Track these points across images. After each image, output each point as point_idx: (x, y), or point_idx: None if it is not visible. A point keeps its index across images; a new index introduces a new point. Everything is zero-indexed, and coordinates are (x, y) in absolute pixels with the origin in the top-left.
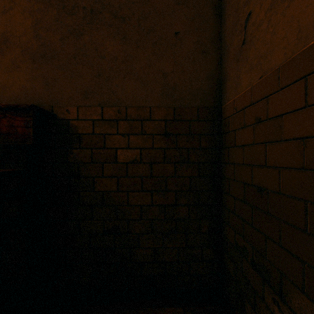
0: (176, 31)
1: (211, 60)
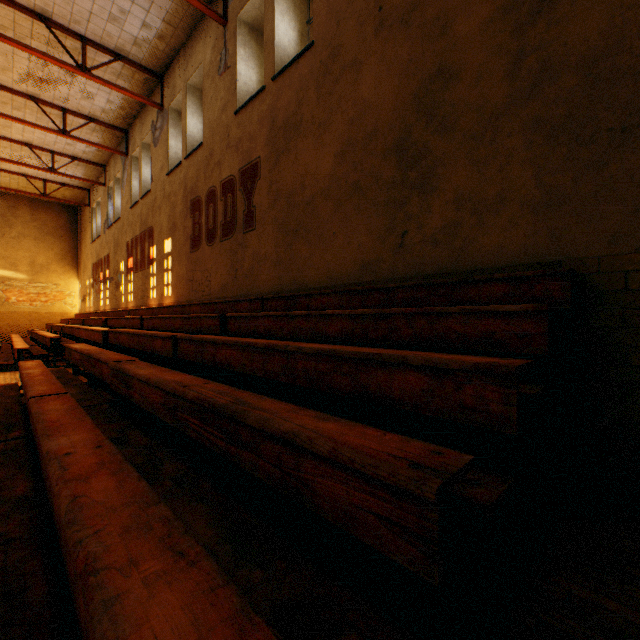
0: None
1: None
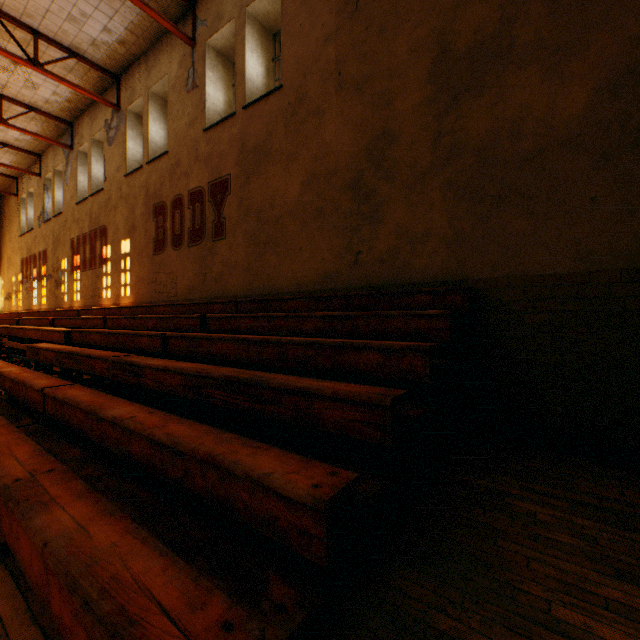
0: (591, 196)
1: (639, 218)
